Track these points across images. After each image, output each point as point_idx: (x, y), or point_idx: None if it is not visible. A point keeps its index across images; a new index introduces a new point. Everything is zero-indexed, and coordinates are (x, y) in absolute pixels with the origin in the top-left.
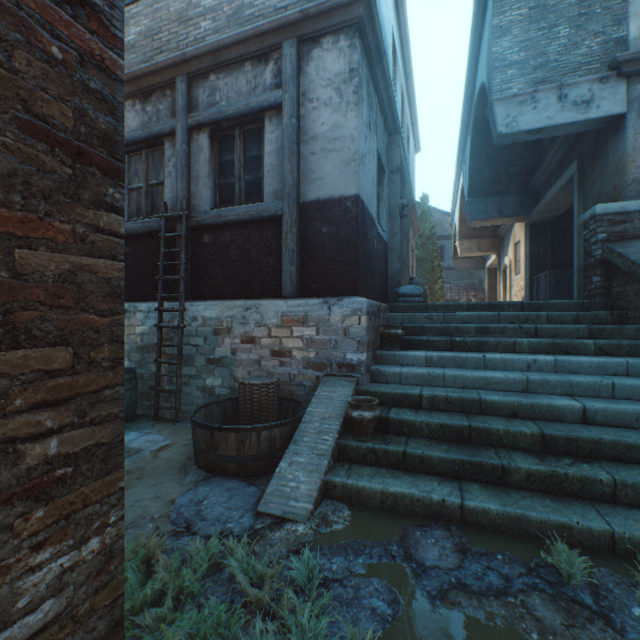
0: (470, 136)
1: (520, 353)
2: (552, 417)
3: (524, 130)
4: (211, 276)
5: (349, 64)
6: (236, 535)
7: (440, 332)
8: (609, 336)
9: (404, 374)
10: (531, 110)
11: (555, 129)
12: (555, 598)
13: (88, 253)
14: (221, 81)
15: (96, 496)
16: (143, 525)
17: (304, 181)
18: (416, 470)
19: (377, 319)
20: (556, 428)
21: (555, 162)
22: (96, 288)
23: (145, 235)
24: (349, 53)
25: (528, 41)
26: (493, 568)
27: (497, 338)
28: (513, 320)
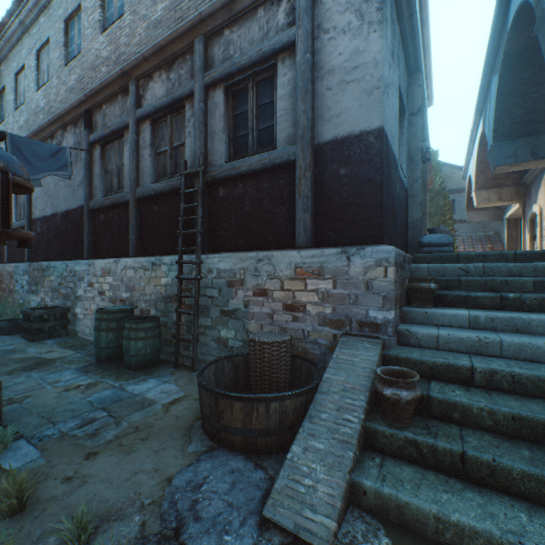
0: (498, 74)
1: None
2: None
3: None
4: (225, 229)
5: None
6: None
7: (481, 286)
8: None
9: (443, 337)
10: None
11: None
12: None
13: None
14: (234, 34)
15: None
16: (129, 517)
17: (319, 121)
18: (482, 483)
19: (402, 271)
20: None
21: None
22: None
23: (169, 194)
24: None
25: None
26: None
27: None
28: None
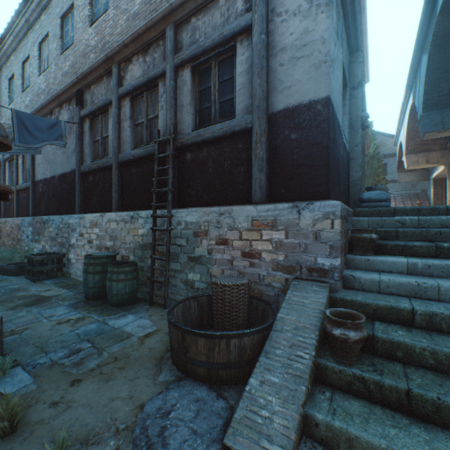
0: (427, 52)
1: None
2: None
3: None
4: (192, 187)
5: None
6: None
7: (417, 237)
8: None
9: (384, 282)
10: None
11: None
12: None
13: None
14: (200, 21)
15: None
16: (105, 441)
17: (272, 93)
18: (427, 419)
19: (346, 223)
20: None
21: None
22: None
23: (145, 158)
24: None
25: None
26: None
27: None
28: None
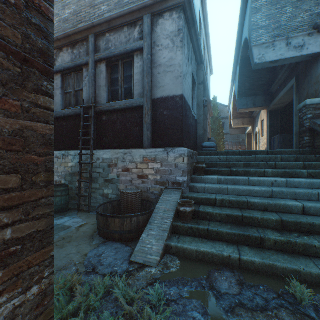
0: (239, 66)
1: (267, 177)
2: (286, 211)
3: (268, 61)
4: (107, 137)
5: (178, 27)
6: (119, 274)
7: (225, 166)
8: (314, 168)
9: (207, 188)
10: (272, 51)
11: (284, 60)
12: (294, 312)
13: (31, 119)
14: (112, 37)
15: (36, 261)
16: (70, 268)
17: (154, 88)
18: (214, 239)
19: (192, 159)
20: (289, 217)
21: (283, 78)
22: (36, 140)
23: (73, 116)
24: (178, 21)
25: (270, 15)
26: (258, 294)
27: (255, 169)
28: (263, 160)
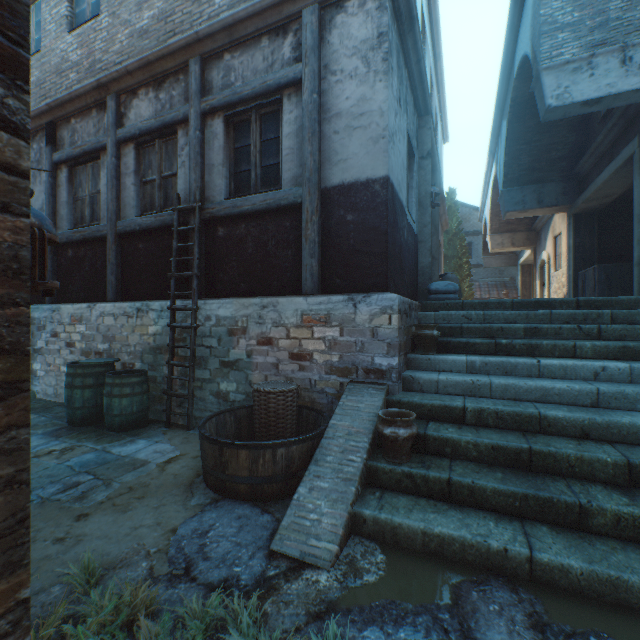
0: (506, 119)
1: (582, 358)
2: (636, 440)
3: (578, 101)
4: (226, 272)
5: (377, 28)
6: (243, 585)
7: (481, 333)
8: None
9: (442, 382)
10: (587, 78)
11: (616, 98)
12: None
13: None
14: (236, 60)
15: None
16: (135, 563)
17: (326, 164)
18: (464, 503)
19: (408, 318)
20: None
21: (608, 142)
22: None
23: (158, 230)
24: (377, 15)
25: None
26: None
27: (552, 340)
28: (568, 319)
